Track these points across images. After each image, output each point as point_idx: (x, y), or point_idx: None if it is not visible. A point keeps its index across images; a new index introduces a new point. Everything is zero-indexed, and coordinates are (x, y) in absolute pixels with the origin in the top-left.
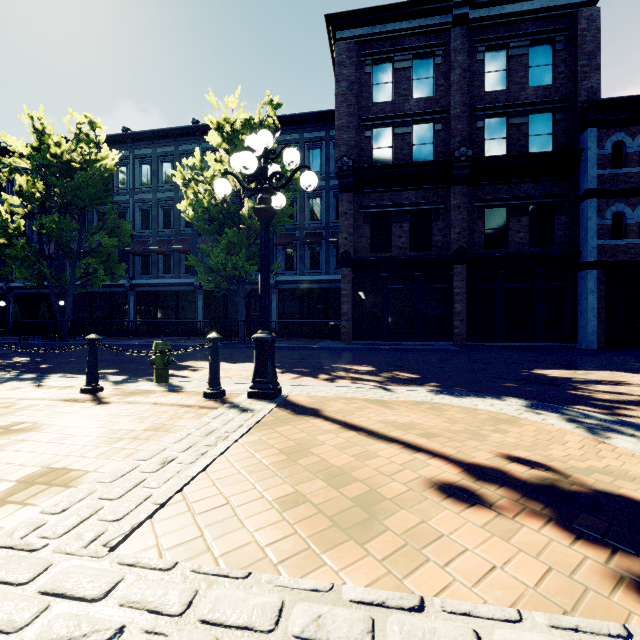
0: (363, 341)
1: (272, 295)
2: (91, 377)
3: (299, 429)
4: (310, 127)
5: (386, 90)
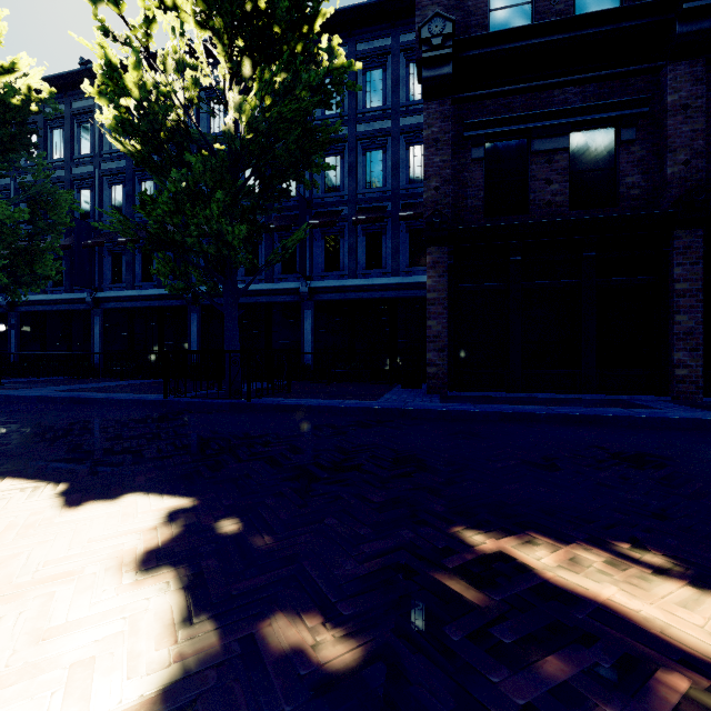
0: (471, 392)
1: (304, 312)
2: None
3: None
4: (366, 32)
5: None
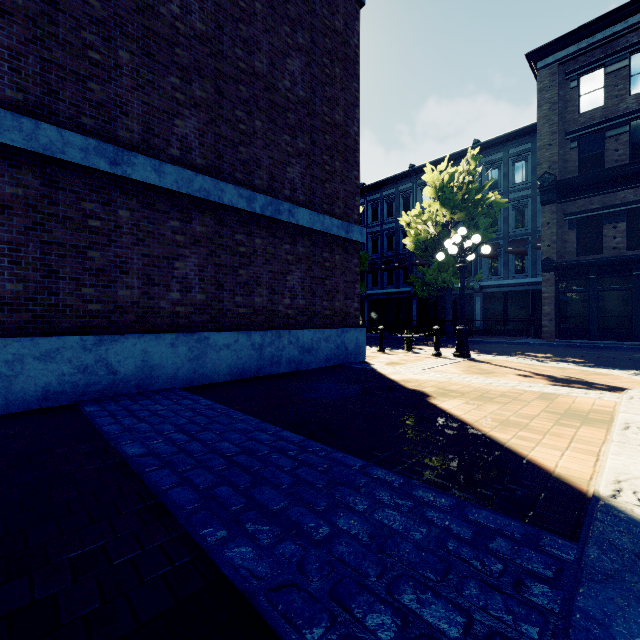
0: (567, 339)
1: (476, 298)
2: (381, 345)
3: (475, 364)
4: (514, 143)
5: (596, 97)
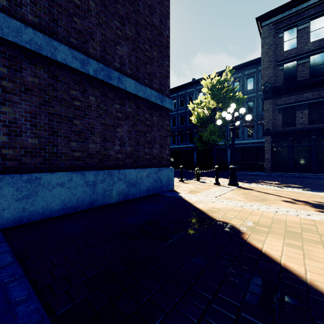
0: (277, 172)
1: (227, 150)
2: (181, 177)
3: (246, 191)
4: (247, 68)
5: (292, 42)
